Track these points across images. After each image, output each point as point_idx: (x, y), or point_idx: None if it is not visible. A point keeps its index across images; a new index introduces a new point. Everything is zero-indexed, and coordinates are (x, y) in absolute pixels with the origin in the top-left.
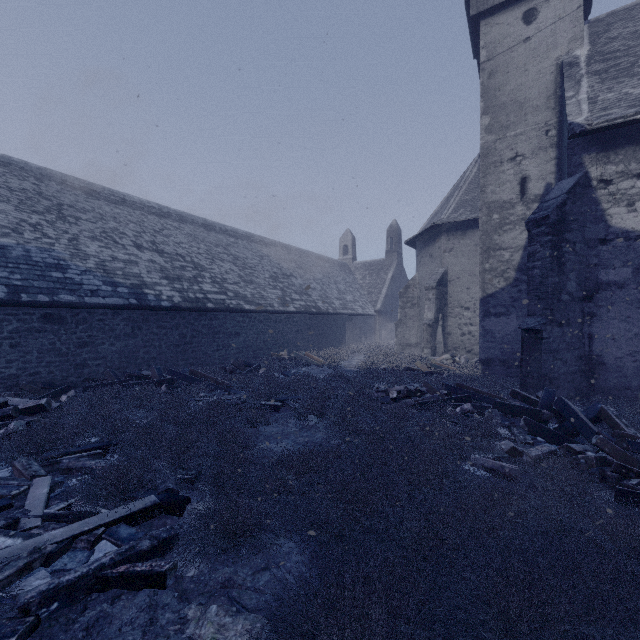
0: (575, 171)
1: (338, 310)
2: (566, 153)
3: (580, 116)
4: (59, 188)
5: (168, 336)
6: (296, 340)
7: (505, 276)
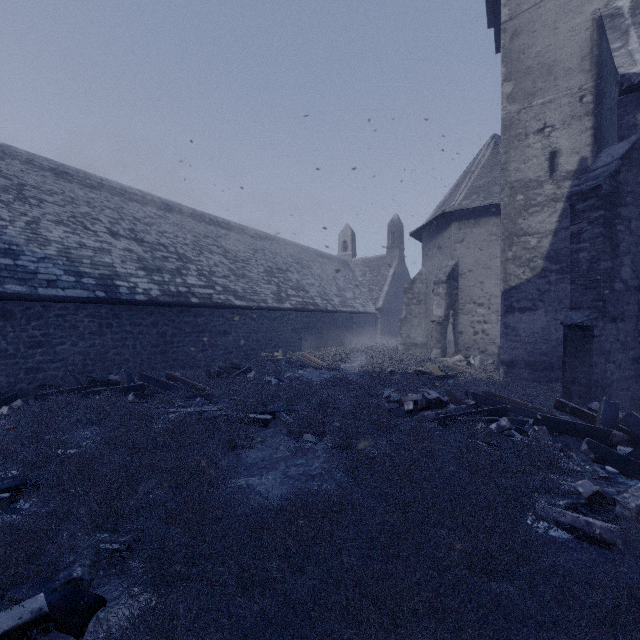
0: (628, 134)
1: (337, 307)
2: (615, 114)
3: (635, 66)
4: (23, 168)
5: (144, 335)
6: (292, 339)
7: (531, 265)
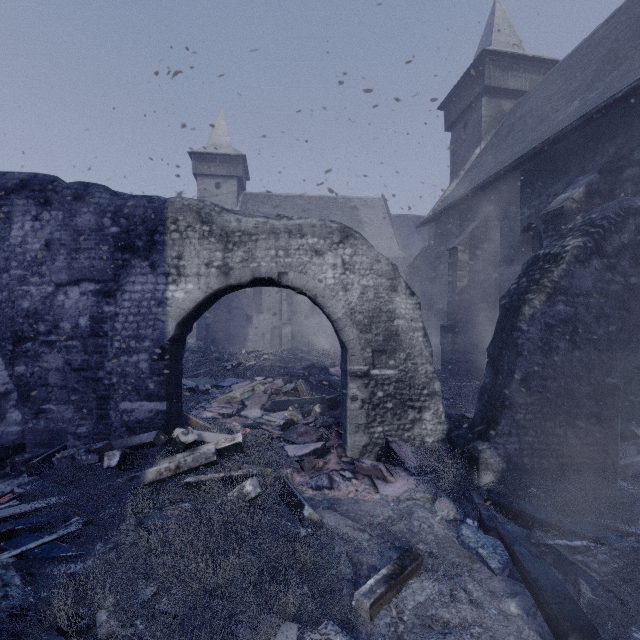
0: None
1: None
2: None
3: None
4: None
5: None
6: None
7: None
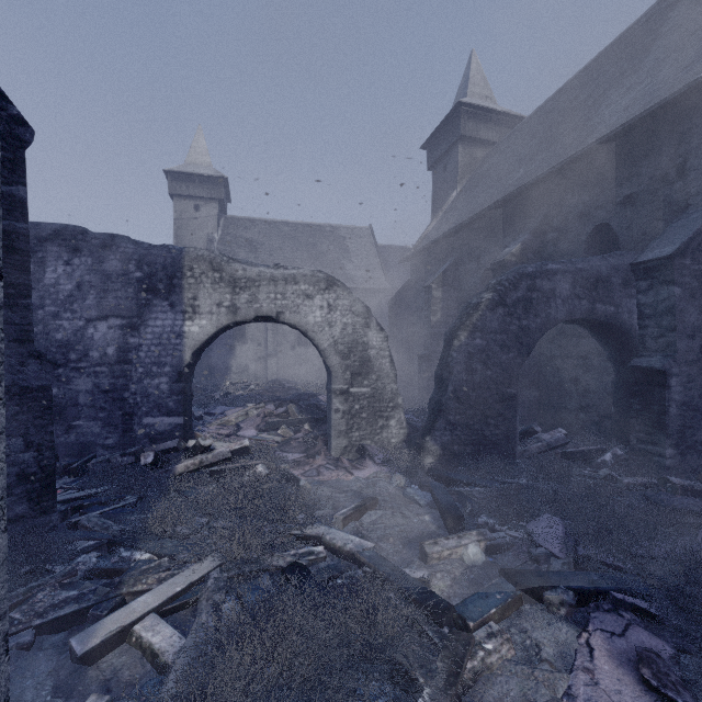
0: None
1: None
2: None
3: None
4: None
5: None
6: None
7: None
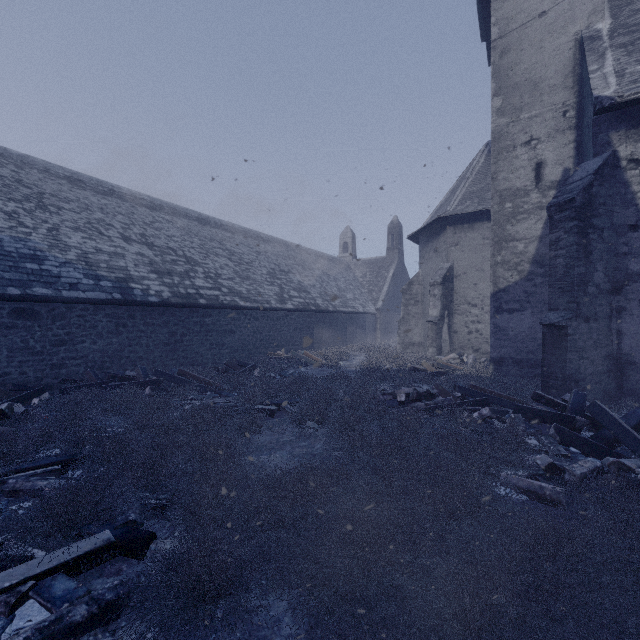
0: (601, 150)
1: (338, 308)
2: (591, 131)
3: (607, 89)
4: (41, 176)
5: (156, 334)
6: (294, 339)
7: (519, 269)
